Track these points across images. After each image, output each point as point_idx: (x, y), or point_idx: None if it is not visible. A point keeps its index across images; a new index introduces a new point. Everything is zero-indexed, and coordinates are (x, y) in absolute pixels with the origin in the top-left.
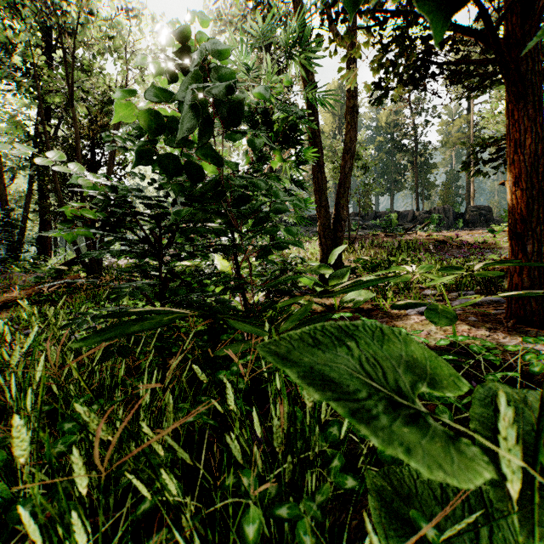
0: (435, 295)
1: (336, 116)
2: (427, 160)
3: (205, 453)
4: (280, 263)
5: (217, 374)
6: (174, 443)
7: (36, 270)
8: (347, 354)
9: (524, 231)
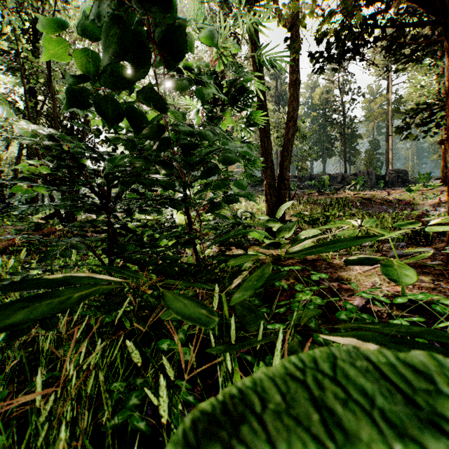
0: (370, 246)
1: (277, 95)
2: (353, 131)
3: (141, 446)
4: (231, 218)
5: (160, 343)
6: None
7: (18, 223)
8: None
9: None
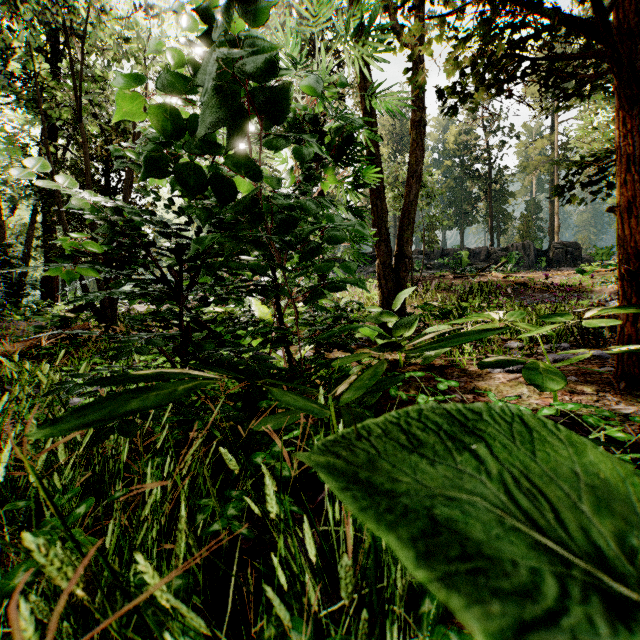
0: (521, 348)
1: (395, 136)
2: (503, 188)
3: (236, 568)
4: (333, 310)
5: (253, 457)
6: (179, 601)
7: (37, 318)
8: (481, 469)
9: (638, 269)
